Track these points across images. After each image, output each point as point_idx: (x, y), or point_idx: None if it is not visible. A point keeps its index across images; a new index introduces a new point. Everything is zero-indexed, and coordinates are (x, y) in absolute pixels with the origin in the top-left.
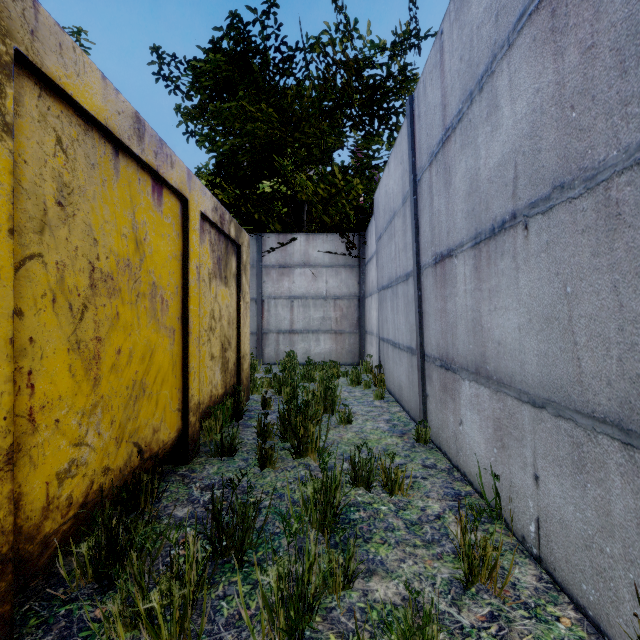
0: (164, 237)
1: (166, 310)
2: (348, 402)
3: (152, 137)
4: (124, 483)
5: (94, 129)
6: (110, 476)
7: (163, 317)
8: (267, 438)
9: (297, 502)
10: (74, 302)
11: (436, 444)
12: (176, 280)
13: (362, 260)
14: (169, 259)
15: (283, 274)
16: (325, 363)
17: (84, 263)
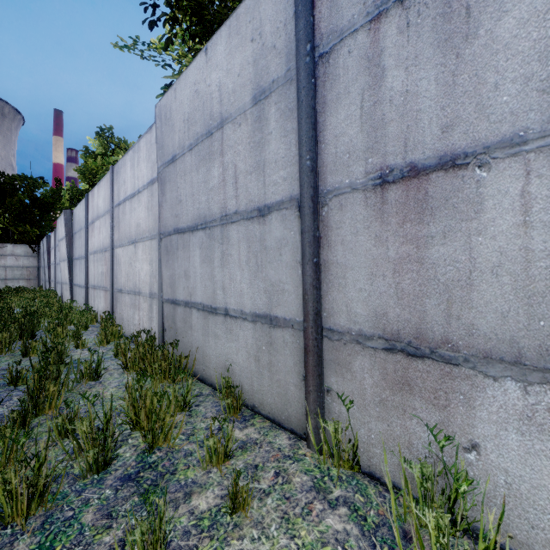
0: None
1: None
2: None
3: None
4: None
5: None
6: None
7: None
8: None
9: None
10: None
11: None
12: None
13: (40, 255)
14: None
15: (2, 258)
16: (23, 286)
17: None
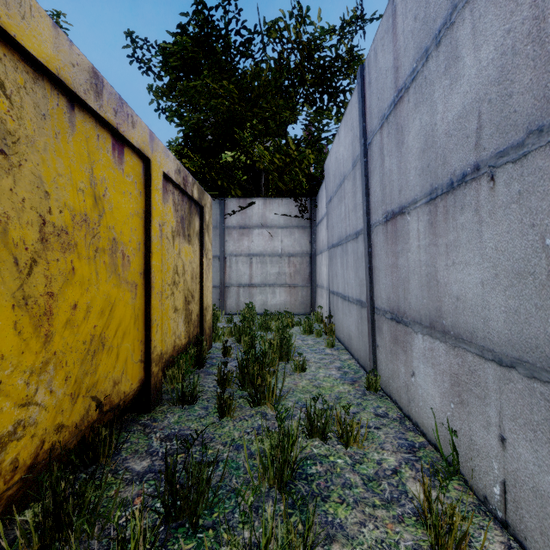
0: (125, 194)
1: (127, 265)
2: (302, 350)
3: (111, 95)
4: (81, 437)
5: (45, 79)
6: (64, 433)
7: (124, 272)
8: (227, 386)
9: (254, 454)
10: (20, 256)
11: (386, 392)
12: (138, 236)
13: (313, 222)
14: (131, 216)
15: (243, 234)
16: (280, 314)
17: (33, 216)
